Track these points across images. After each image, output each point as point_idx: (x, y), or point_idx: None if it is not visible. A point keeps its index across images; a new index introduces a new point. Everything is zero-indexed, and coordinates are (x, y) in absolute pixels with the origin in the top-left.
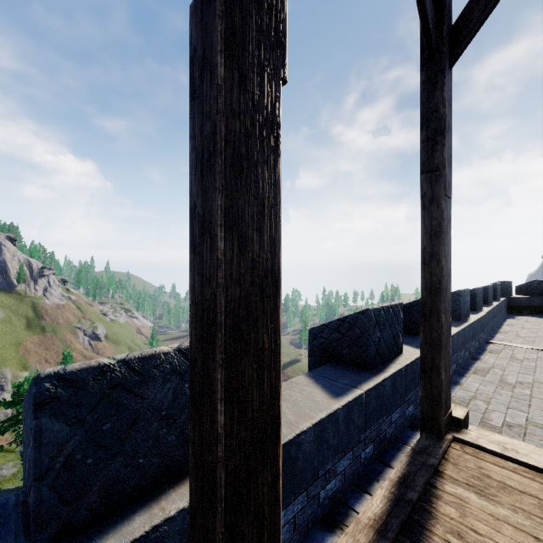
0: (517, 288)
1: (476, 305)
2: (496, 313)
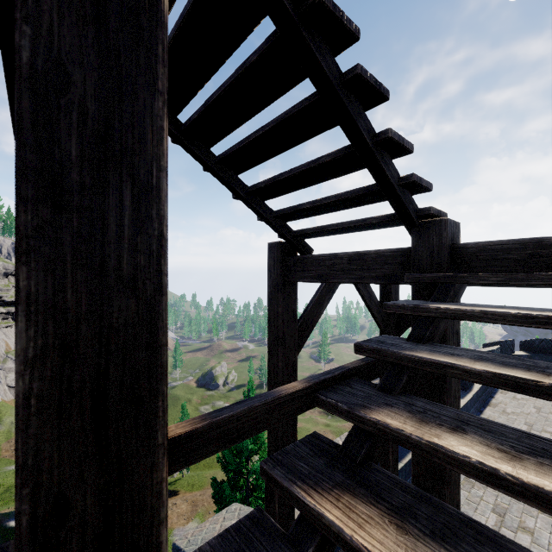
0: (522, 343)
1: (466, 385)
2: None
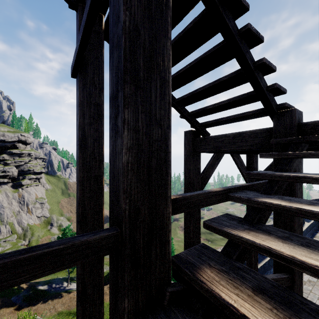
0: None
1: None
2: (315, 223)
